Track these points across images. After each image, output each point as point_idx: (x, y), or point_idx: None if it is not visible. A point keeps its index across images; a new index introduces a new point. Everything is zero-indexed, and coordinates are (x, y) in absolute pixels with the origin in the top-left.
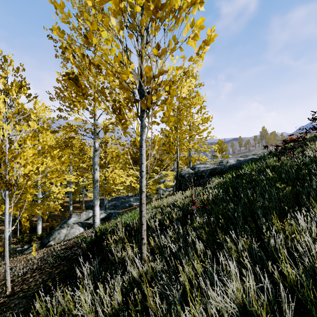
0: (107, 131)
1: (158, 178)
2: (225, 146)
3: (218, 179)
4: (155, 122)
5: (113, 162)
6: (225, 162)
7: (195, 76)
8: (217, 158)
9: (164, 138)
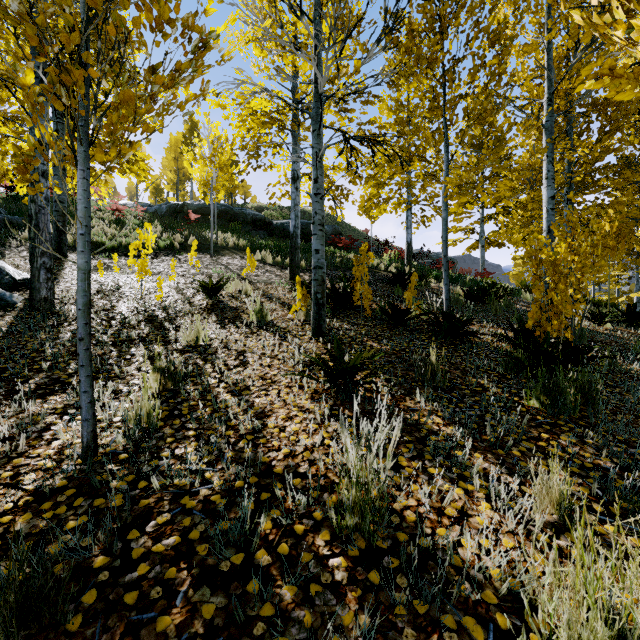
0: None
1: None
2: None
3: None
4: None
5: None
6: None
7: None
8: None
9: None
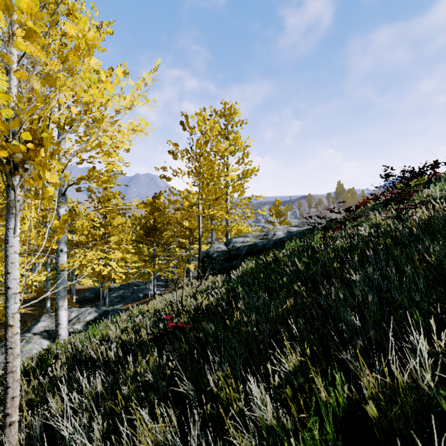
0: (80, 190)
1: (186, 255)
2: (284, 208)
3: (249, 263)
4: (164, 176)
5: (128, 229)
6: (271, 234)
7: (233, 110)
8: (274, 225)
9: (179, 201)
